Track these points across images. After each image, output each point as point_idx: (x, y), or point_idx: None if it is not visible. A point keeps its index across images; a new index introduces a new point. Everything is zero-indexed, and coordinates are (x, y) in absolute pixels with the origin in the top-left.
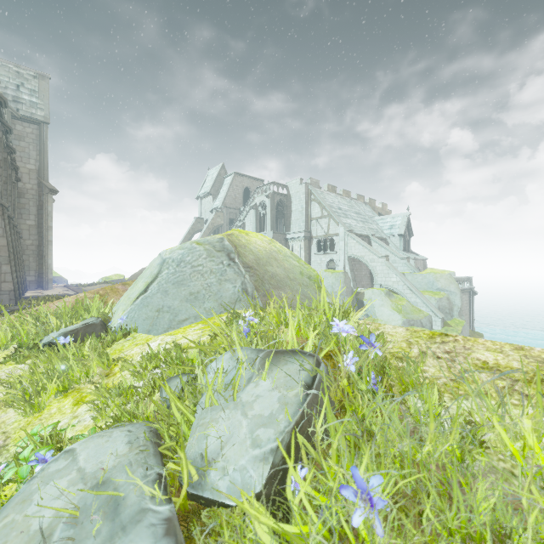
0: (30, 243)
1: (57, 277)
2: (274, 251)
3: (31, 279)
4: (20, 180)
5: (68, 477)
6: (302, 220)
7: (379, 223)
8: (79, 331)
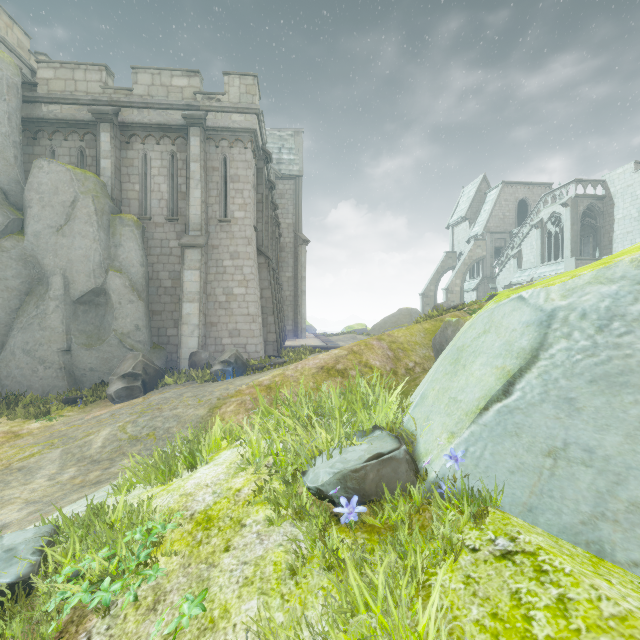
0: (288, 294)
1: (308, 326)
2: None
3: (289, 328)
4: (281, 235)
5: None
6: (638, 233)
7: None
8: (368, 472)
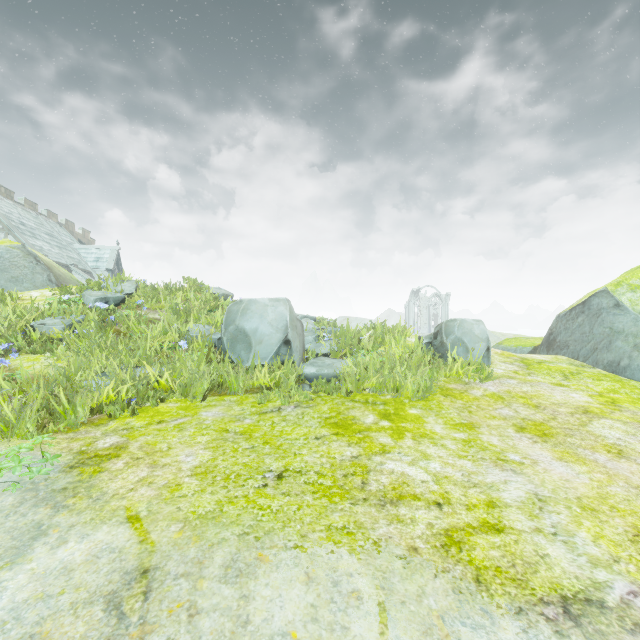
0: None
1: None
2: (49, 261)
3: None
4: None
5: (95, 292)
6: None
7: (82, 253)
8: None
